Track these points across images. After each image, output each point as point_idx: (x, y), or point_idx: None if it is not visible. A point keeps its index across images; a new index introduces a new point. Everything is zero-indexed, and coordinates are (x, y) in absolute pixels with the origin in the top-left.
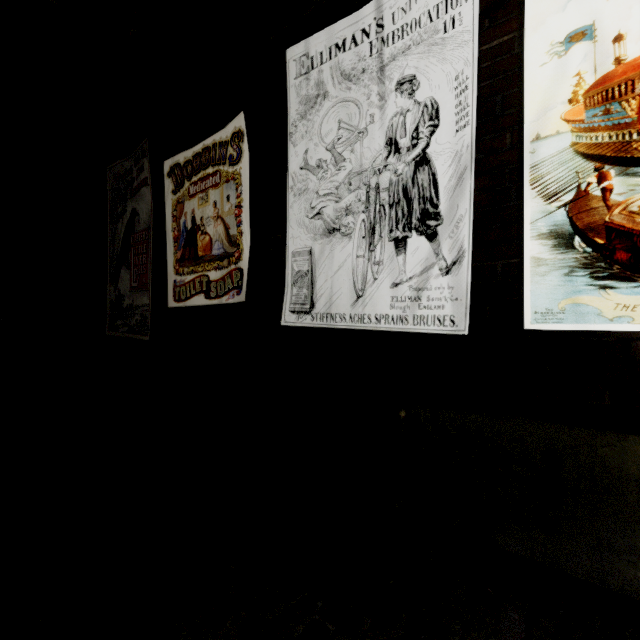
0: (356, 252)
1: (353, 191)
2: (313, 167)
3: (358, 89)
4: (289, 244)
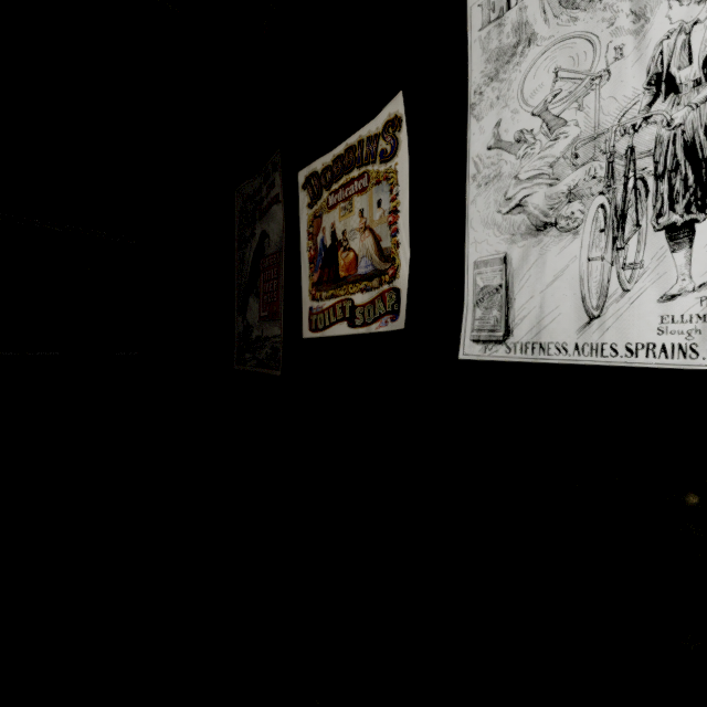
0: (587, 253)
1: (581, 166)
2: (509, 143)
3: (591, 16)
4: (469, 252)
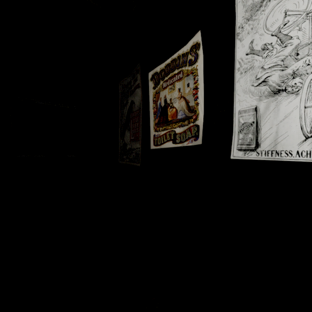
0: (304, 104)
1: (300, 59)
2: (258, 51)
3: None
4: (236, 106)
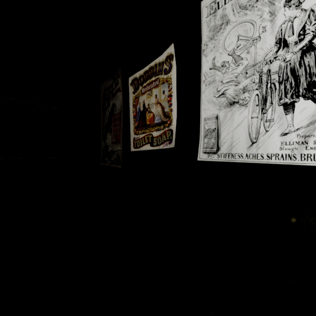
0: (251, 115)
1: (248, 77)
2: (219, 67)
3: (252, 13)
4: (202, 114)
